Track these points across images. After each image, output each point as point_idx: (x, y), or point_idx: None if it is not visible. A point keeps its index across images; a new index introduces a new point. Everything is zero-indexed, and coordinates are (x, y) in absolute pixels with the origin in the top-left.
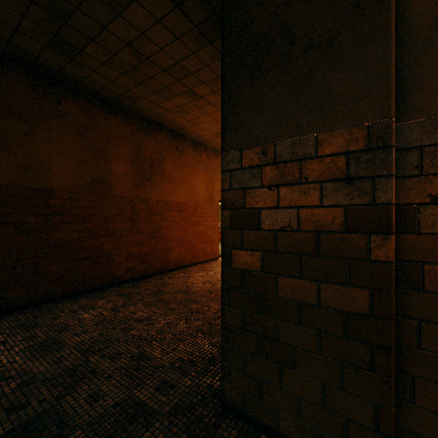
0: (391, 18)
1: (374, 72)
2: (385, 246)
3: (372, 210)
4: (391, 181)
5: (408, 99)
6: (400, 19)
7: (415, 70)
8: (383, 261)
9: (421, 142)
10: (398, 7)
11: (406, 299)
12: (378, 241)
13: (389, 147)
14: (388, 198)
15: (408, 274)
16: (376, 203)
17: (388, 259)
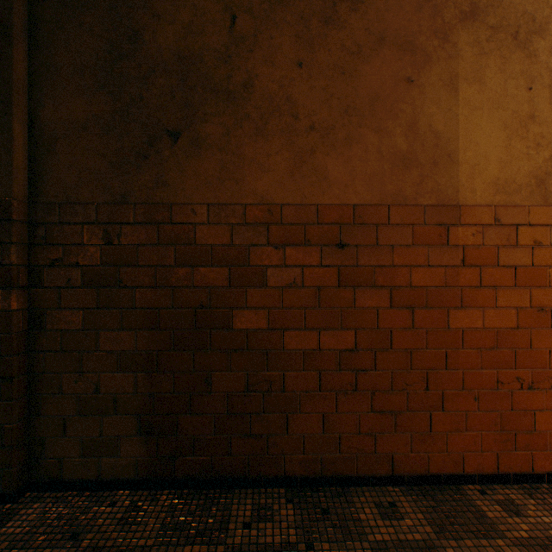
0: (14, 120)
1: (3, 158)
2: (10, 298)
3: (1, 269)
4: (15, 247)
5: (38, 186)
6: (34, 122)
7: (42, 165)
8: (9, 310)
9: (46, 220)
10: (32, 112)
11: (38, 338)
12: (6, 295)
13: (13, 221)
14: (12, 261)
15: (39, 319)
16: (4, 264)
17: (12, 308)
